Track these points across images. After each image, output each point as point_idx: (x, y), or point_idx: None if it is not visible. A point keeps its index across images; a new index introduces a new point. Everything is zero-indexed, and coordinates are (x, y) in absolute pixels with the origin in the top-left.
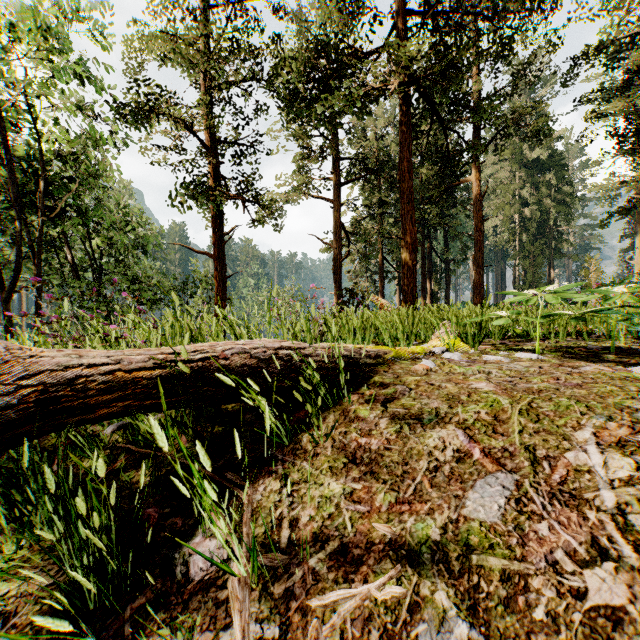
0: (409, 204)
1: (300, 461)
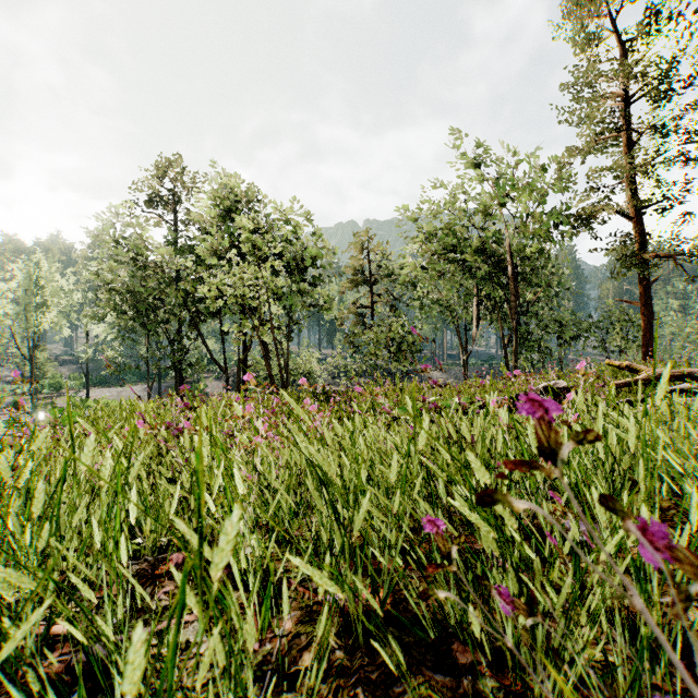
0: None
1: None
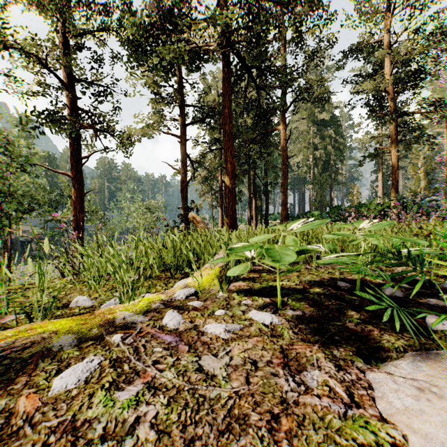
0: (229, 141)
1: None
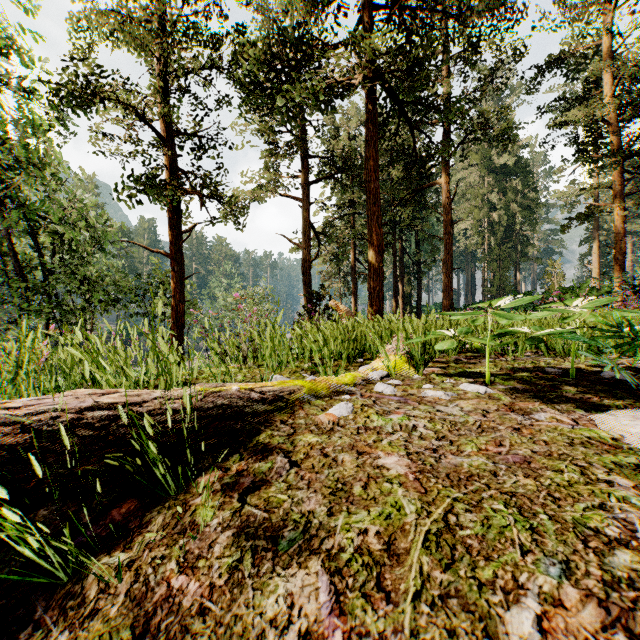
0: (375, 205)
1: (61, 628)
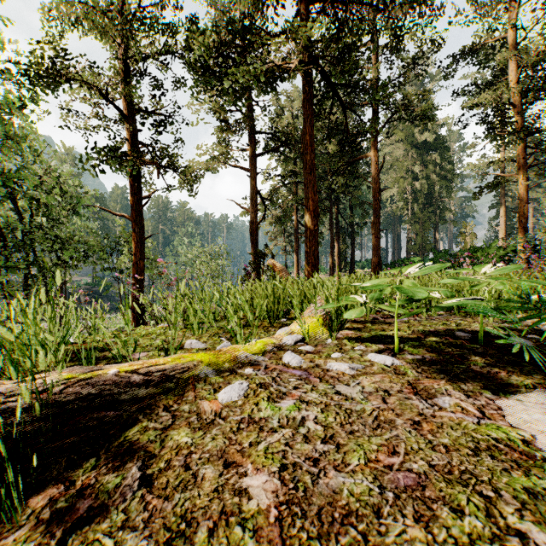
0: (311, 174)
1: None
